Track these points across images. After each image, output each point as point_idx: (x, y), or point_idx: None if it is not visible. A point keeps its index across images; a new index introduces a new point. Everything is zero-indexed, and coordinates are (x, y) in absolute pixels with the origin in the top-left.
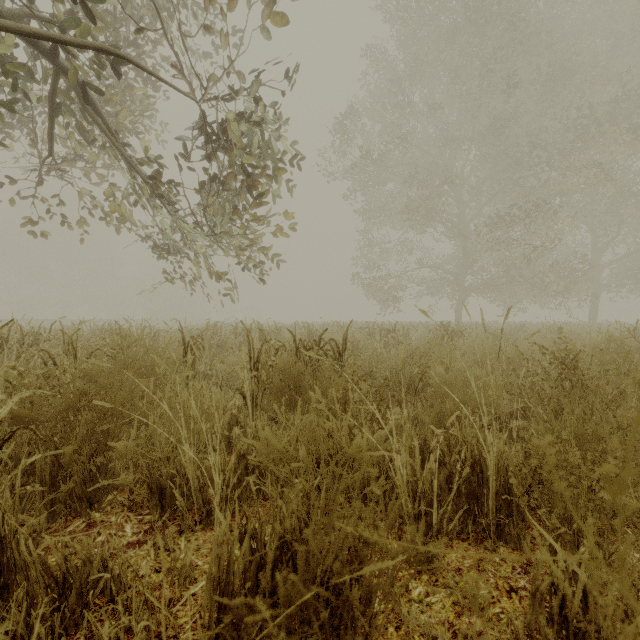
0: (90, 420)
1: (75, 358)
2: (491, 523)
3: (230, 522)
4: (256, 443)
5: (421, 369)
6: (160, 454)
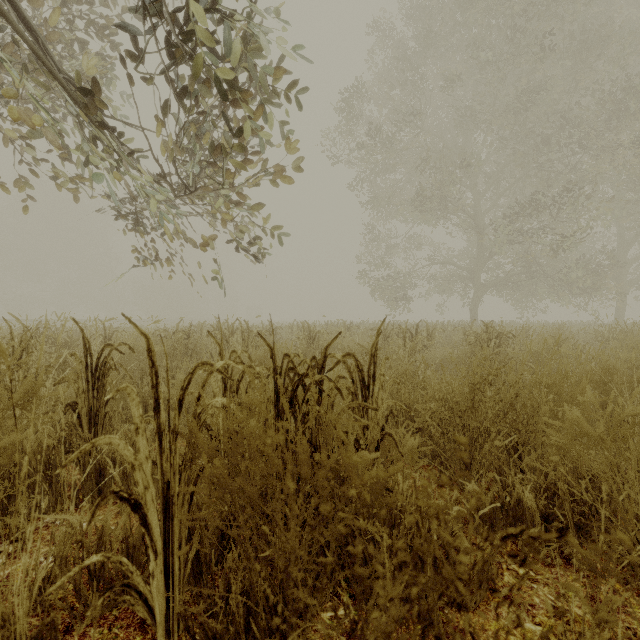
0: None
1: None
2: None
3: None
4: None
5: (502, 403)
6: None
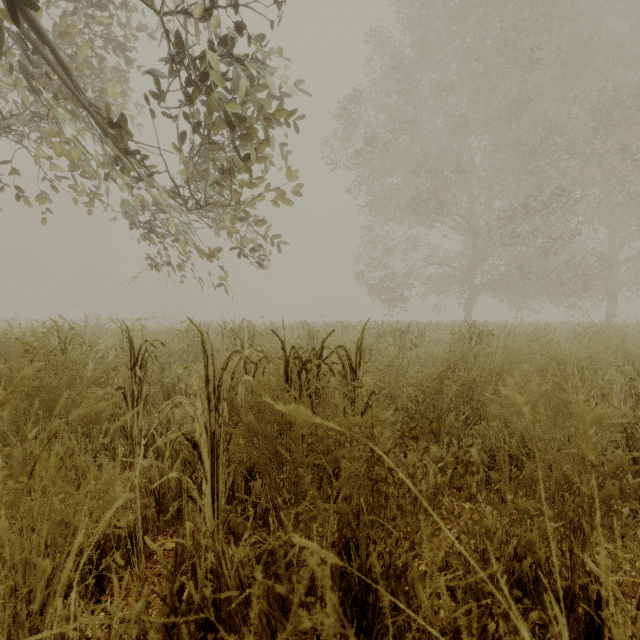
0: None
1: None
2: None
3: None
4: None
5: (464, 387)
6: None
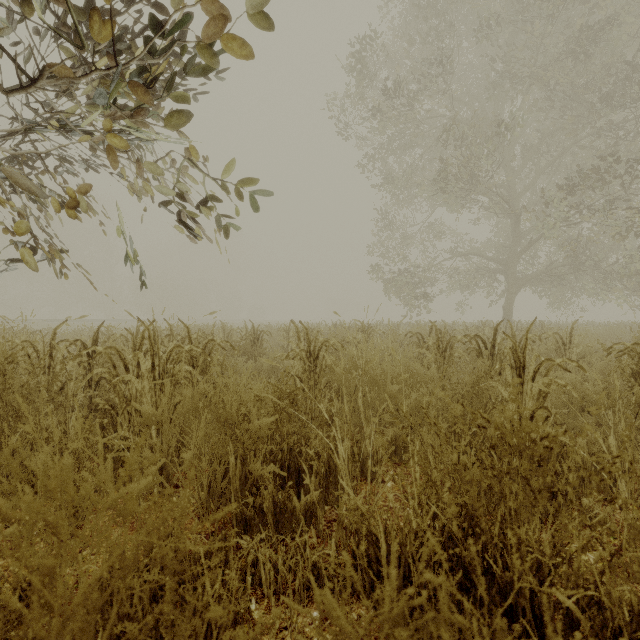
0: None
1: None
2: None
3: None
4: None
5: None
6: None
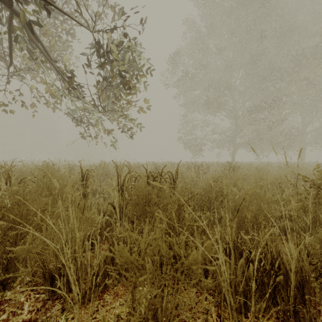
0: (2, 228)
1: (10, 183)
2: (291, 310)
3: (99, 300)
4: (112, 255)
5: (221, 189)
6: (52, 251)
